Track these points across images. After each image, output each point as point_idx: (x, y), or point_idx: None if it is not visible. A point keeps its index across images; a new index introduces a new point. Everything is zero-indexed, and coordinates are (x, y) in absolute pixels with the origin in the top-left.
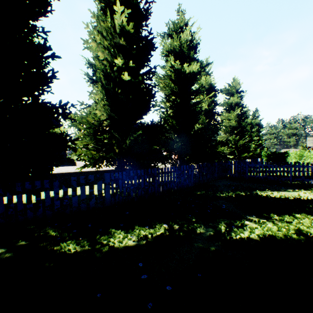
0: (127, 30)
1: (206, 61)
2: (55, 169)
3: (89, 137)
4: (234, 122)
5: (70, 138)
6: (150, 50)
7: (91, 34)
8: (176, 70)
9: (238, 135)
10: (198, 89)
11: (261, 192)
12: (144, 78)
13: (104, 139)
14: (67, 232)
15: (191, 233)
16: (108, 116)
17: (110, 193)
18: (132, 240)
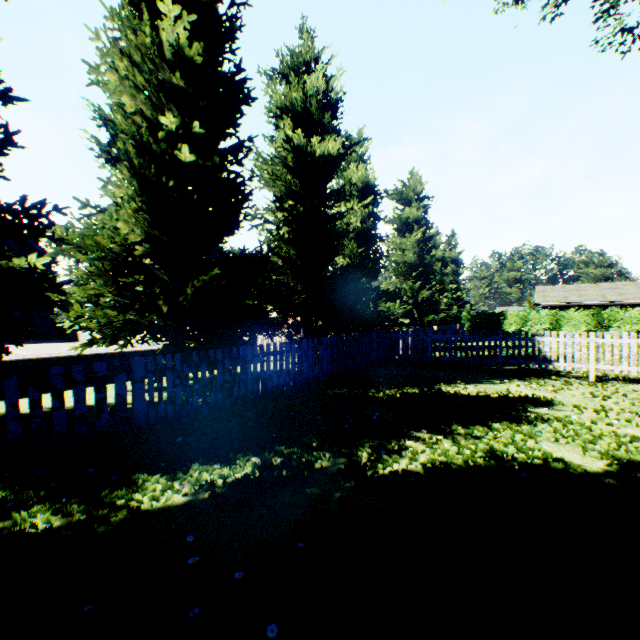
0: (188, 57)
1: (358, 135)
2: (25, 350)
3: (102, 278)
4: (413, 254)
5: (52, 280)
6: (240, 102)
7: (105, 55)
8: (296, 147)
9: (419, 280)
10: (340, 189)
11: (448, 387)
12: (226, 159)
13: (134, 284)
14: (34, 489)
15: (304, 470)
16: (148, 235)
17: (145, 401)
18: (182, 493)
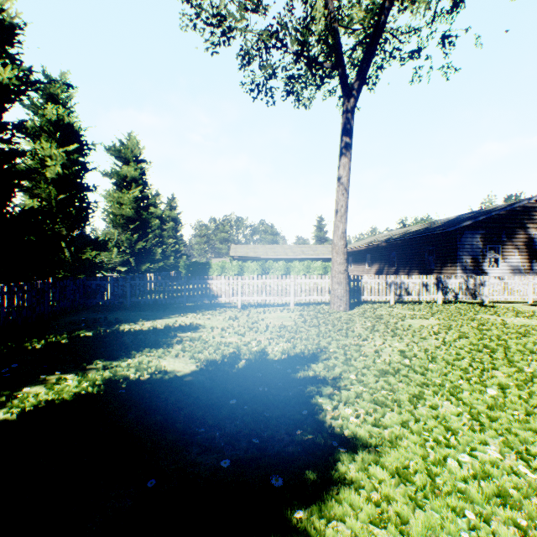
0: None
1: (62, 78)
2: None
3: None
4: (132, 209)
5: None
6: None
7: None
8: None
9: (138, 232)
10: (17, 124)
11: (128, 326)
12: None
13: None
14: None
15: None
16: None
17: None
18: None
